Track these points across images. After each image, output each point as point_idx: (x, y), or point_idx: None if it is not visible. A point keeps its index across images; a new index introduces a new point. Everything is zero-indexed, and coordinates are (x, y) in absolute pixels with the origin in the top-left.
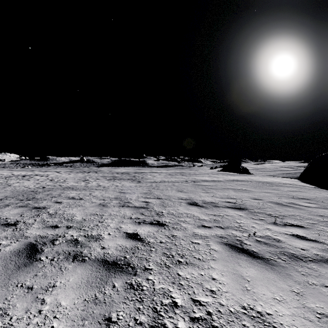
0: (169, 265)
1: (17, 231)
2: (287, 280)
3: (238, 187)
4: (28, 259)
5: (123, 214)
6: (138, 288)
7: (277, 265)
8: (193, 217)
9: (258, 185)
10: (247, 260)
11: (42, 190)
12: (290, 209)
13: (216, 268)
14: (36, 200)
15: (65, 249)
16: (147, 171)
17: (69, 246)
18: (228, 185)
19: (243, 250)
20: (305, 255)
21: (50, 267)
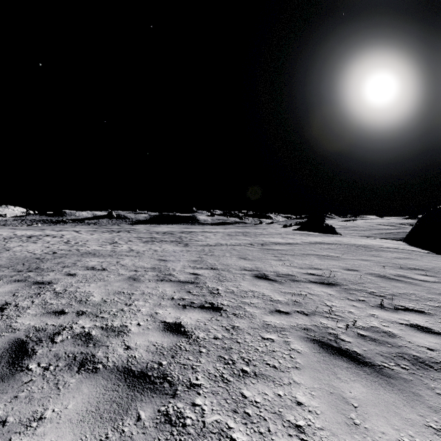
0: (228, 378)
1: (2, 320)
2: (416, 404)
3: (322, 252)
4: (10, 367)
5: (161, 293)
6: (177, 422)
7: (396, 377)
8: (262, 296)
9: (350, 249)
10: (349, 369)
11: (52, 257)
12: (400, 284)
13: (301, 384)
14: (41, 271)
15: (69, 350)
16: (198, 230)
17: (77, 344)
18: (309, 249)
19: (340, 352)
20: (435, 360)
21: (42, 382)
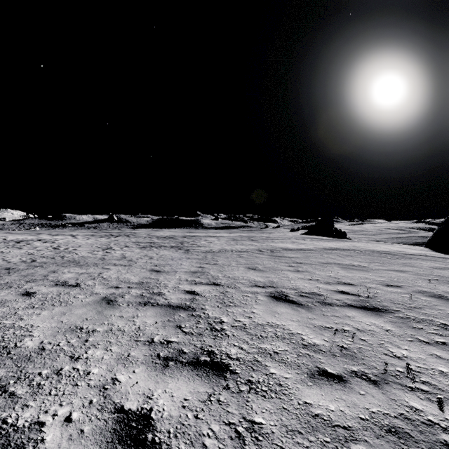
0: None
1: None
2: None
3: (344, 260)
4: None
5: (137, 330)
6: None
7: None
8: (289, 336)
9: (374, 257)
10: None
11: (25, 267)
12: None
13: None
14: None
15: None
16: (202, 234)
17: None
18: (327, 257)
19: None
20: None
21: None
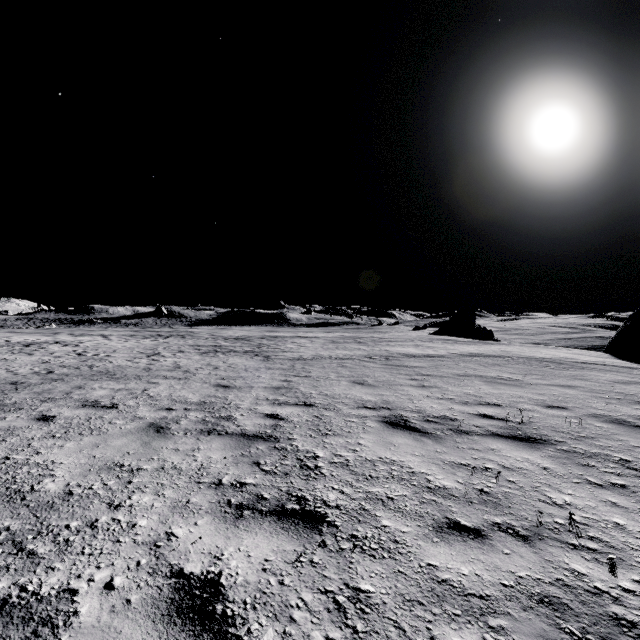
0: None
1: None
2: None
3: (489, 372)
4: None
5: (199, 468)
6: None
7: None
8: (409, 477)
9: (532, 366)
10: None
11: (39, 381)
12: None
13: None
14: None
15: None
16: (288, 334)
17: None
18: (465, 366)
19: None
20: None
21: None
